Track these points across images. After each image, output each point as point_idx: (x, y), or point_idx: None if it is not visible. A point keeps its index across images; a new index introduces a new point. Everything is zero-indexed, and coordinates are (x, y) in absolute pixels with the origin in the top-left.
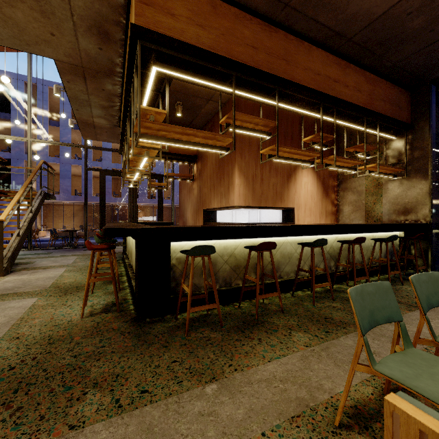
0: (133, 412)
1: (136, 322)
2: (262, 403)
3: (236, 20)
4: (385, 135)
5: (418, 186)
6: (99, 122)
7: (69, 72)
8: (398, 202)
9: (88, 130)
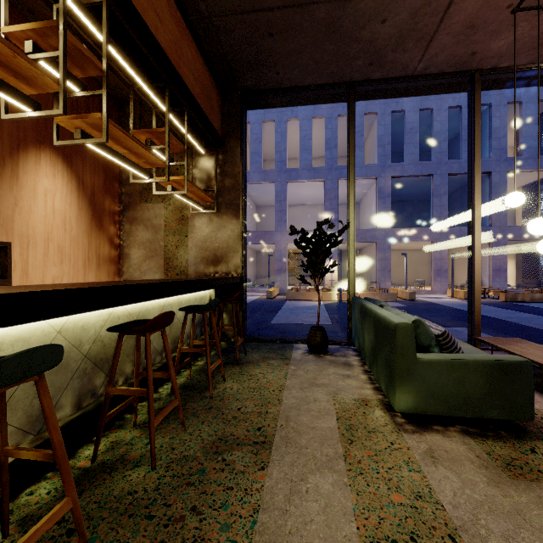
0: None
1: None
2: None
3: None
4: (194, 141)
5: (230, 227)
6: None
7: None
8: (207, 247)
9: None
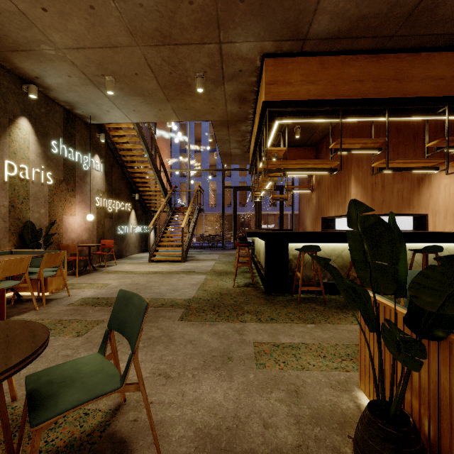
0: (267, 323)
1: (265, 294)
2: (341, 336)
3: (342, 65)
4: None
5: None
6: (234, 151)
7: (219, 125)
8: None
9: (226, 158)
